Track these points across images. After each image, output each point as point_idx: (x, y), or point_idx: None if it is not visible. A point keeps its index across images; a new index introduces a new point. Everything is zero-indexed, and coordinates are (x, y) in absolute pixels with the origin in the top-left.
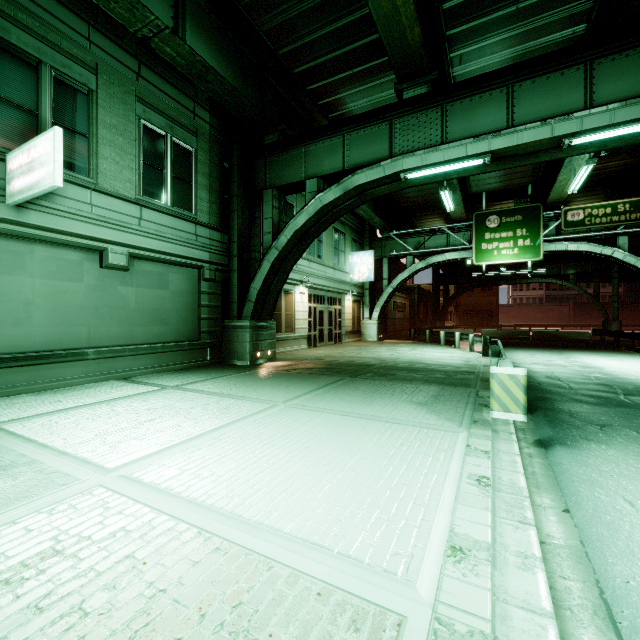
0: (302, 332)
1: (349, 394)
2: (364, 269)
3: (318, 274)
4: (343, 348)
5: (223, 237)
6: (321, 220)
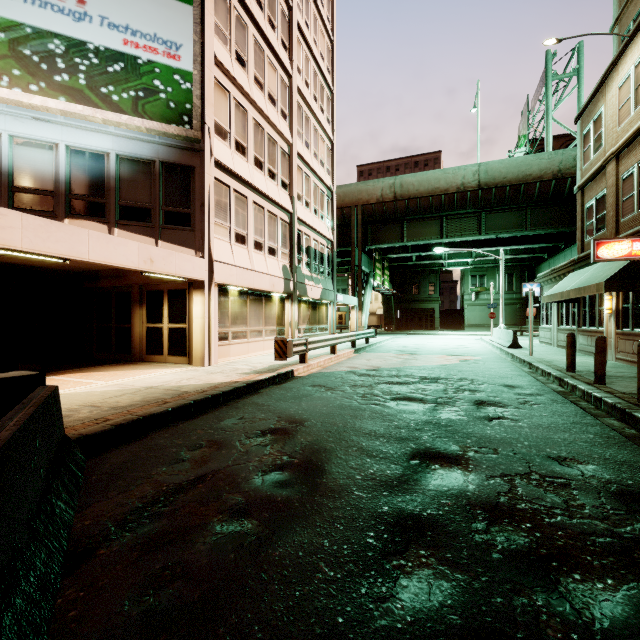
0: None
1: None
2: None
3: None
4: None
5: None
6: None
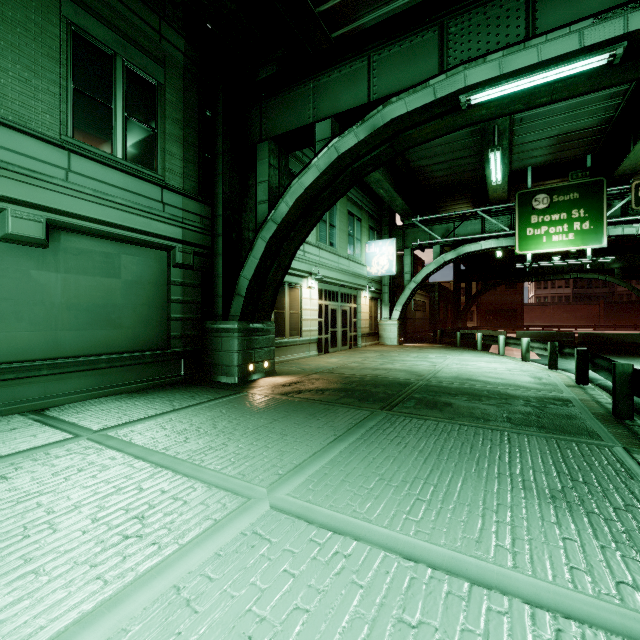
0: (311, 335)
1: (394, 460)
2: (384, 261)
3: (330, 265)
4: (360, 355)
5: (204, 209)
6: (336, 181)
